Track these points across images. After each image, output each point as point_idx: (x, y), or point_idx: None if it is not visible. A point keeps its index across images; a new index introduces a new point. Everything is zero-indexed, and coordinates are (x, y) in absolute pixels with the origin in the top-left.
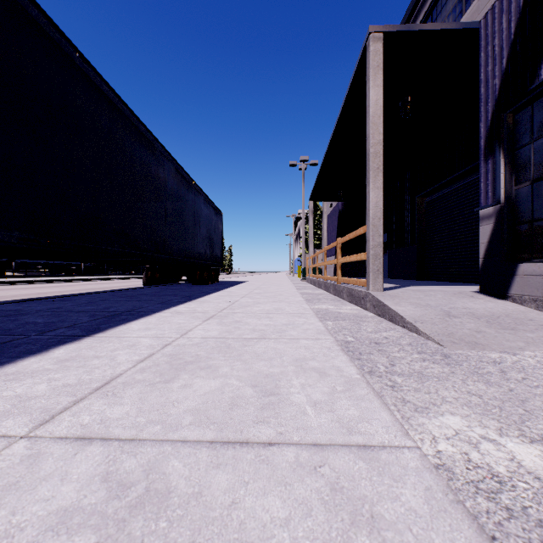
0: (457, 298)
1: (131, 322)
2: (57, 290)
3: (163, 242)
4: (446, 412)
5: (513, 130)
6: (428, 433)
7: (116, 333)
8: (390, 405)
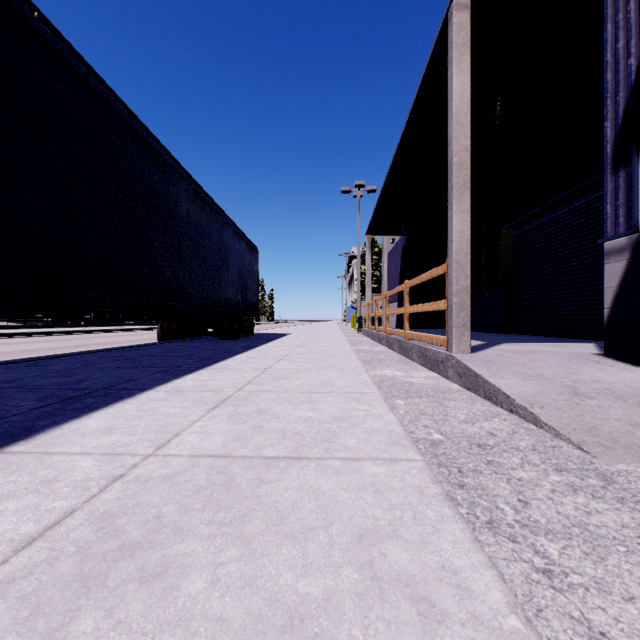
0: (578, 364)
1: (92, 414)
2: (50, 346)
3: (175, 285)
4: None
5: None
6: None
7: (47, 443)
8: None
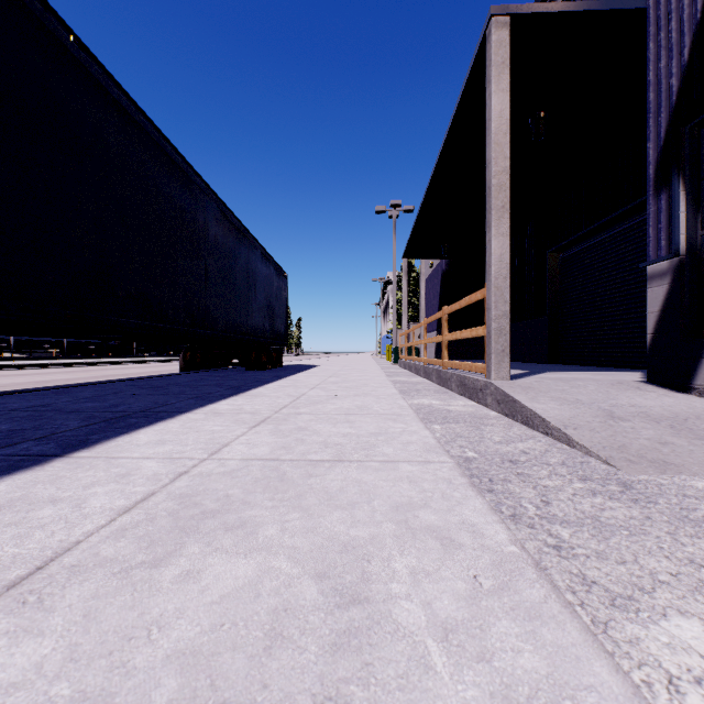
0: (618, 390)
1: (139, 430)
2: (64, 377)
3: (203, 311)
4: (670, 609)
5: (699, 150)
6: (654, 667)
7: (108, 451)
8: (564, 592)
